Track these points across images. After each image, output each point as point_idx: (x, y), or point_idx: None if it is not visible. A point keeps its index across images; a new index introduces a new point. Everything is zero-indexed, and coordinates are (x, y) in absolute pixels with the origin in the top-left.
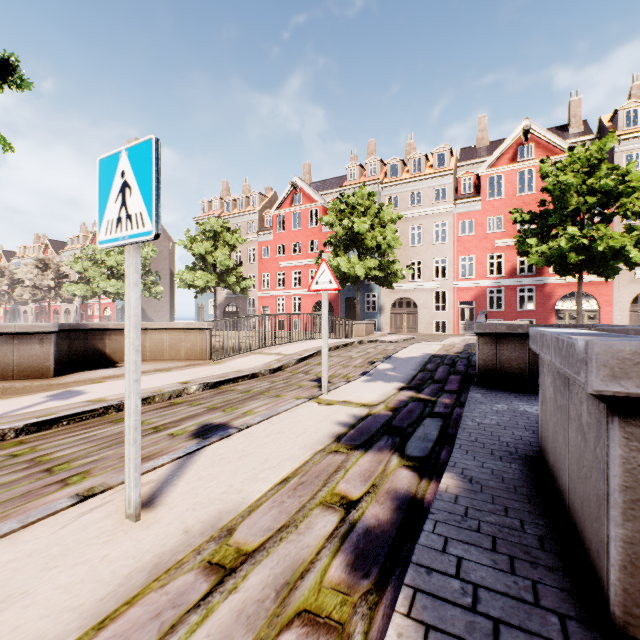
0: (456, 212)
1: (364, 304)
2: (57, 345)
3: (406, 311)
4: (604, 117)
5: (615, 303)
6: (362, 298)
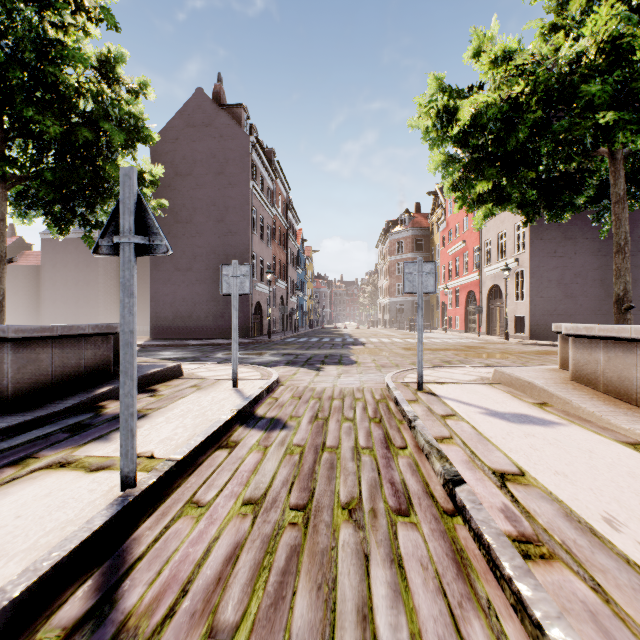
0: None
1: None
2: None
3: None
4: None
5: None
6: None
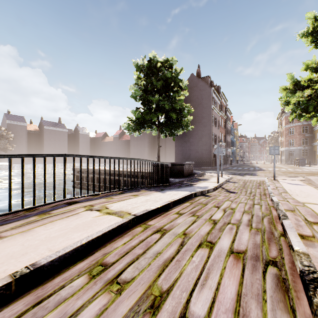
0: None
1: None
2: None
3: None
4: None
5: None
6: None
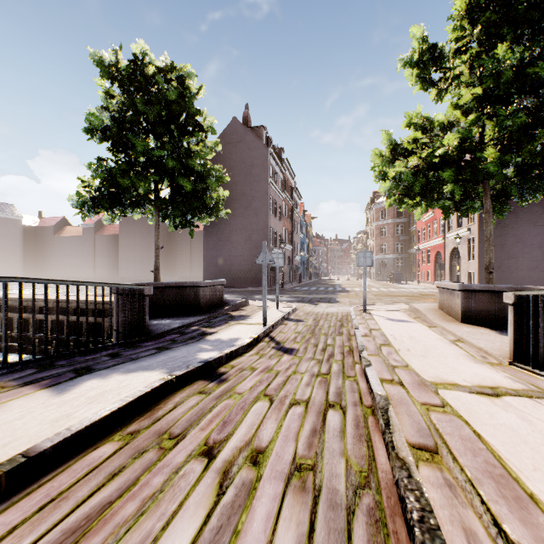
0: None
1: None
2: (495, 303)
3: None
4: None
5: None
6: None
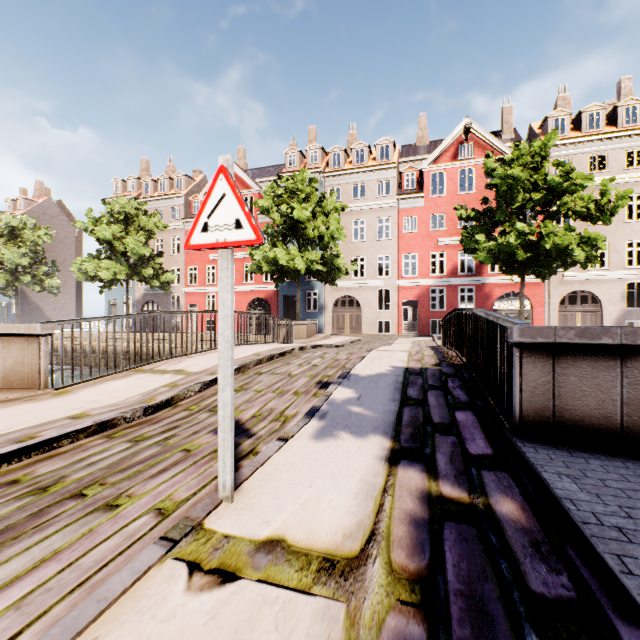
0: (400, 208)
1: (305, 303)
2: None
3: (349, 310)
4: (534, 125)
5: (546, 304)
6: (302, 296)
